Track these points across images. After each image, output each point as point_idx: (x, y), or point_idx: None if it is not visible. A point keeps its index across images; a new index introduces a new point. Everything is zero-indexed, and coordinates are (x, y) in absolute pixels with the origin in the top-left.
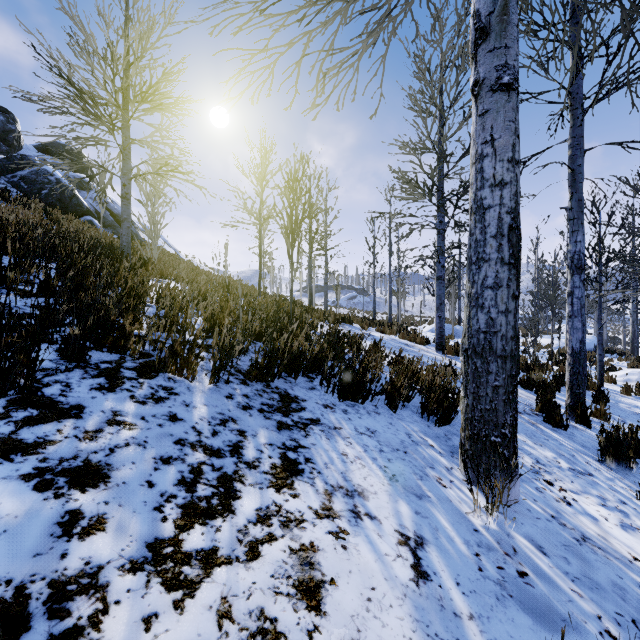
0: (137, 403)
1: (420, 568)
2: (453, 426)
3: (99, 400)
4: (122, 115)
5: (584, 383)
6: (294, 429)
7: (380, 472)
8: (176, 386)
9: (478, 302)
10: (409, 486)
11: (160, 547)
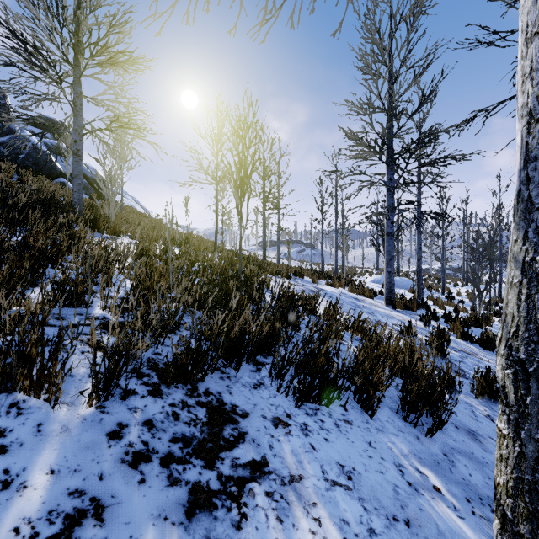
0: None
1: None
2: (446, 431)
3: None
4: (73, 71)
5: None
6: (219, 505)
7: None
8: (14, 425)
9: None
10: None
11: None
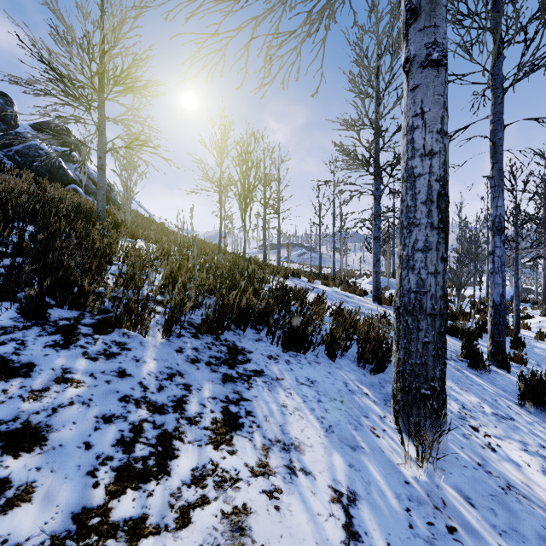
0: (88, 359)
1: (352, 528)
2: (387, 374)
3: (51, 357)
4: (98, 96)
5: (504, 332)
6: (238, 381)
7: (317, 423)
8: (129, 341)
9: (409, 264)
10: (344, 437)
11: (86, 518)
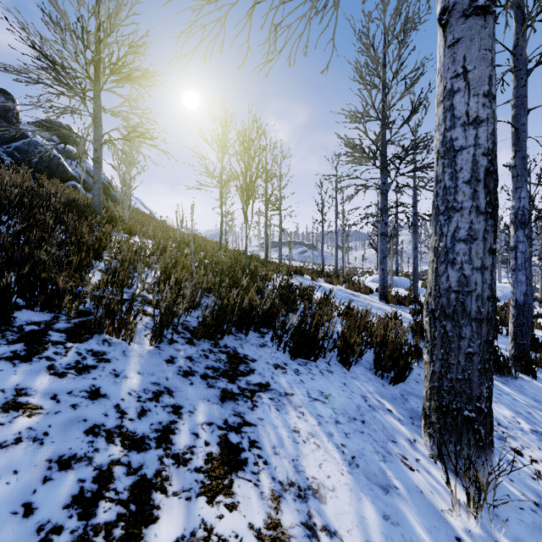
0: (53, 376)
1: None
2: (407, 383)
3: (4, 374)
4: (94, 86)
5: (528, 334)
6: (240, 399)
7: (337, 454)
8: (110, 350)
9: (448, 257)
10: (372, 473)
11: None
